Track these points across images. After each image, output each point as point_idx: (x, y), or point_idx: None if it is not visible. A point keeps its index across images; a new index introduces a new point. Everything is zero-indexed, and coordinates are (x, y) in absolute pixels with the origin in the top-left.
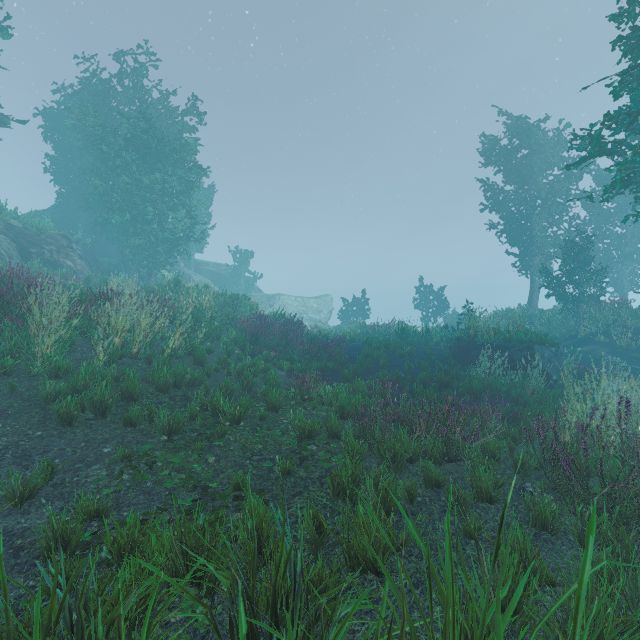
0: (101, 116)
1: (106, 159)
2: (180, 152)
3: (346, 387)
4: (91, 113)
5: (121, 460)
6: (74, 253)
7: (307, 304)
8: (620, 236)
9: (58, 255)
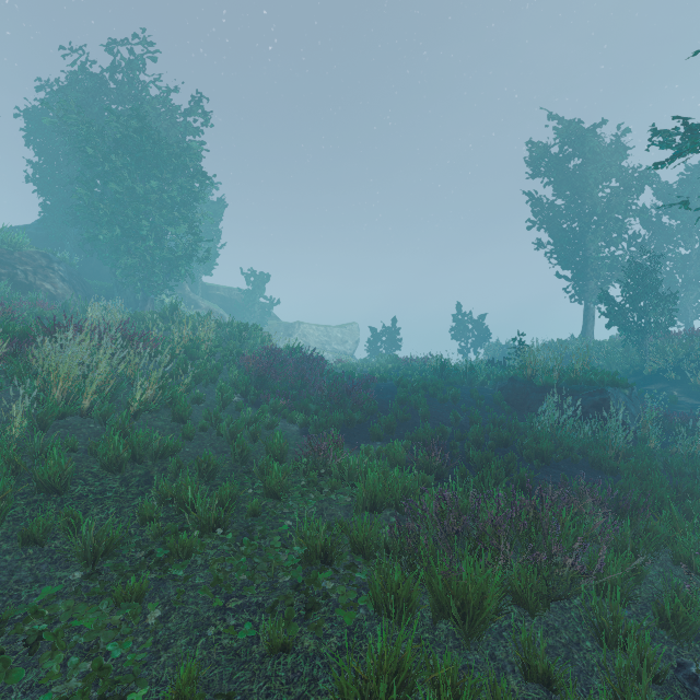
0: (90, 116)
1: (93, 164)
2: (180, 156)
3: (377, 451)
4: (73, 108)
5: None
6: (55, 275)
7: (330, 334)
8: (684, 257)
9: (34, 277)
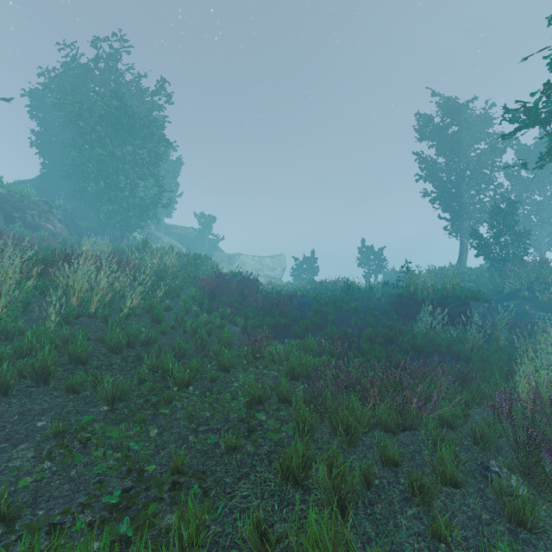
0: (80, 96)
1: (83, 133)
2: (149, 127)
3: (297, 344)
4: (68, 92)
5: (53, 436)
6: (54, 217)
7: (263, 262)
8: (538, 203)
9: (39, 219)
